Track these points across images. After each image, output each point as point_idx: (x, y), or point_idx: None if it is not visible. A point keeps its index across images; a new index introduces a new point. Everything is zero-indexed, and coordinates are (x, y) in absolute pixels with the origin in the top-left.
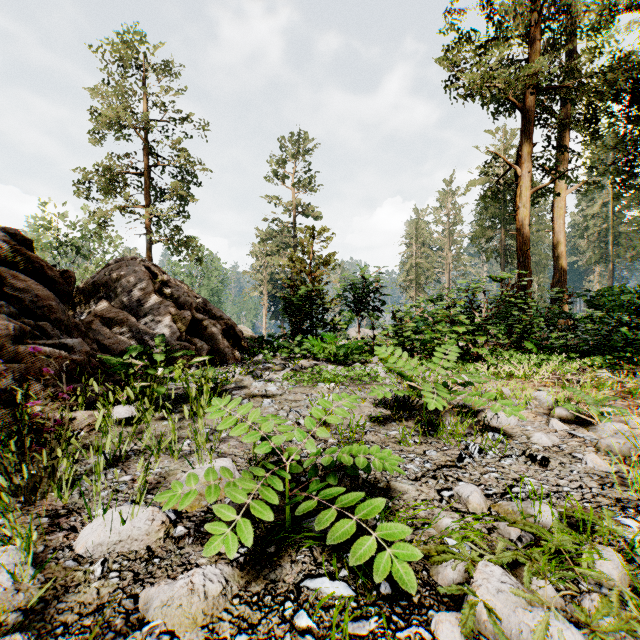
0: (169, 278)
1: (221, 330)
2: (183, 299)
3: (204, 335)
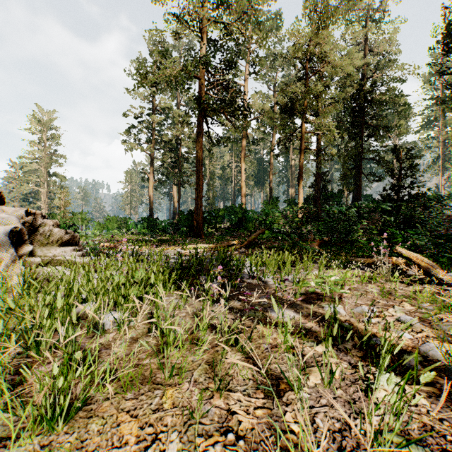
0: None
1: None
2: None
3: None
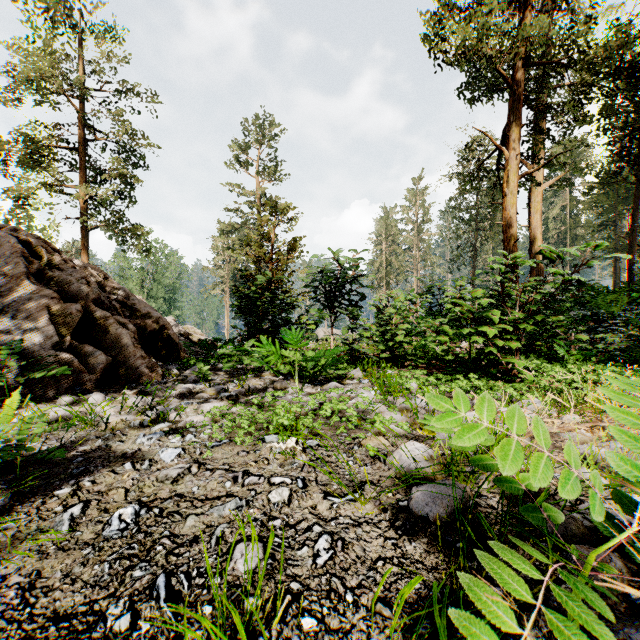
0: (65, 258)
1: (135, 332)
2: (75, 287)
3: (105, 340)
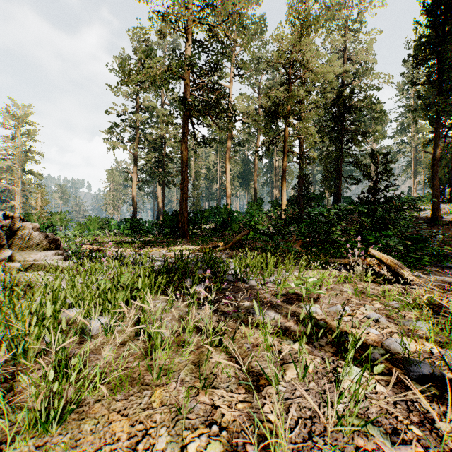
0: None
1: None
2: None
3: None
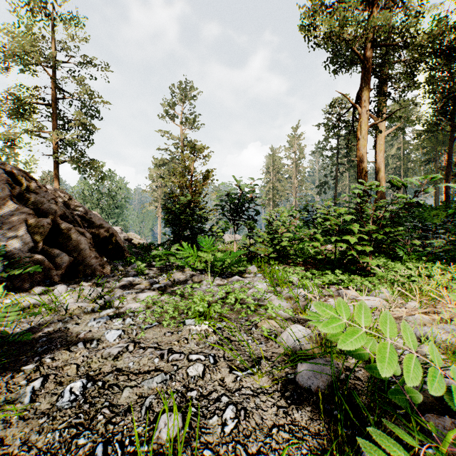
0: (40, 185)
1: (91, 239)
2: (47, 206)
3: (68, 245)
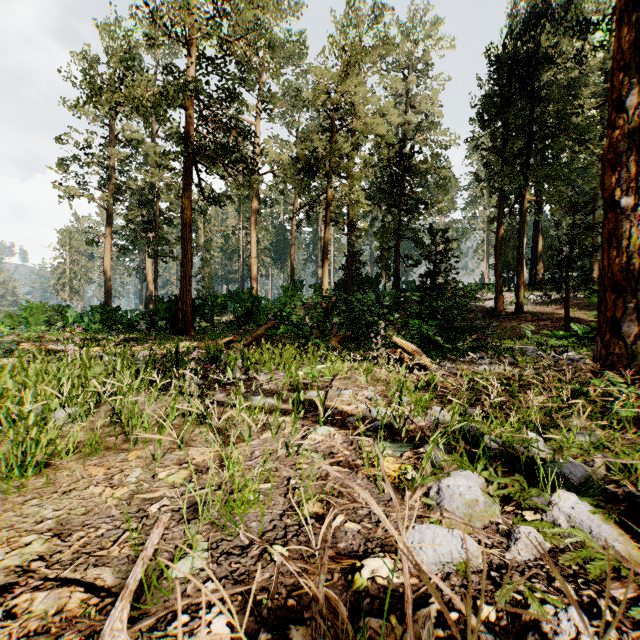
0: None
1: None
2: None
3: None
